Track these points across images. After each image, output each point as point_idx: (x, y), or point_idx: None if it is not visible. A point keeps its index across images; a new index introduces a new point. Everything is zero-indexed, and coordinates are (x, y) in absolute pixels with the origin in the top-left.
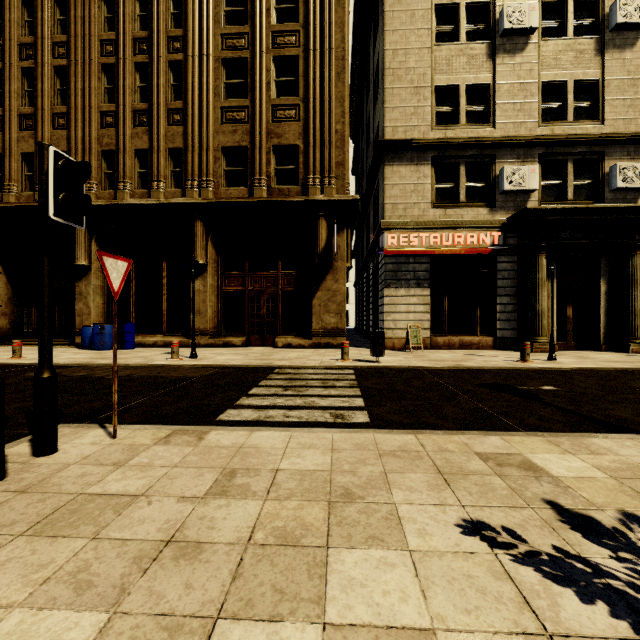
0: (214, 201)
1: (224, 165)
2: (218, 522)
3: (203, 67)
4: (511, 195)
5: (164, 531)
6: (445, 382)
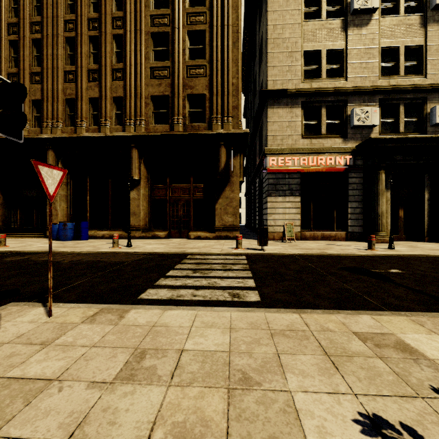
0: (145, 134)
1: (152, 109)
2: (120, 415)
3: (137, 39)
4: (359, 129)
5: (65, 427)
6: (315, 266)
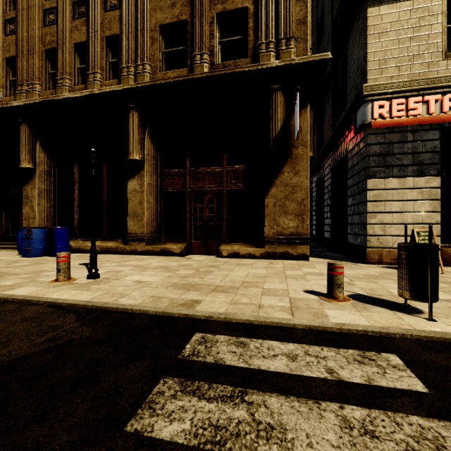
0: (148, 84)
1: (162, 47)
2: None
3: None
4: None
5: None
6: None
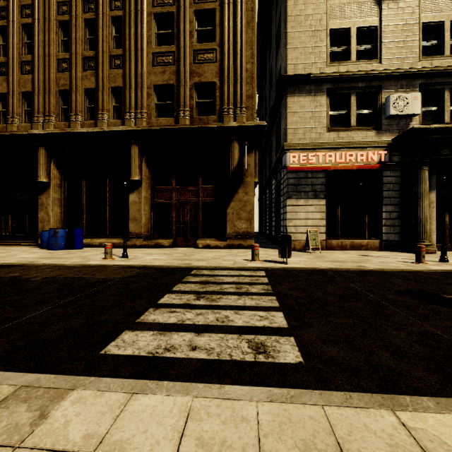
0: (146, 128)
1: (155, 100)
2: None
3: (138, 20)
4: (395, 119)
5: None
6: (361, 288)
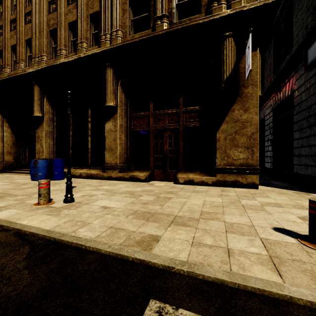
0: (119, 45)
1: (131, 16)
2: None
3: None
4: None
5: None
6: None
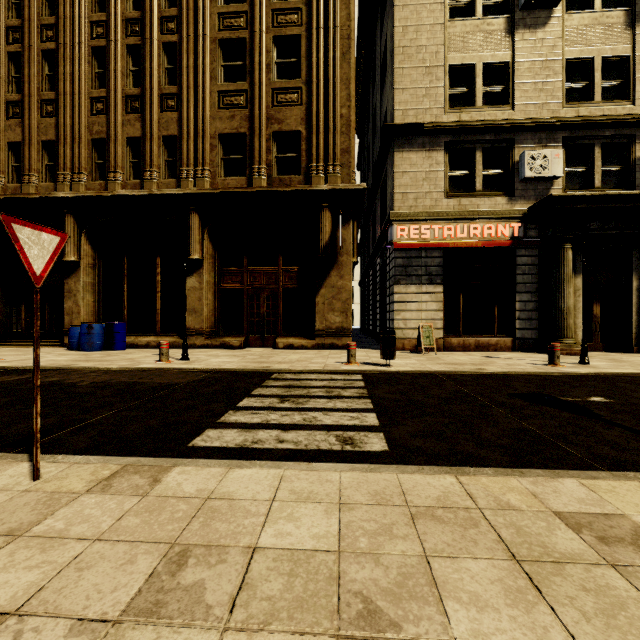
0: (210, 191)
1: (221, 153)
2: None
3: (199, 48)
4: (532, 183)
5: None
6: (471, 391)
